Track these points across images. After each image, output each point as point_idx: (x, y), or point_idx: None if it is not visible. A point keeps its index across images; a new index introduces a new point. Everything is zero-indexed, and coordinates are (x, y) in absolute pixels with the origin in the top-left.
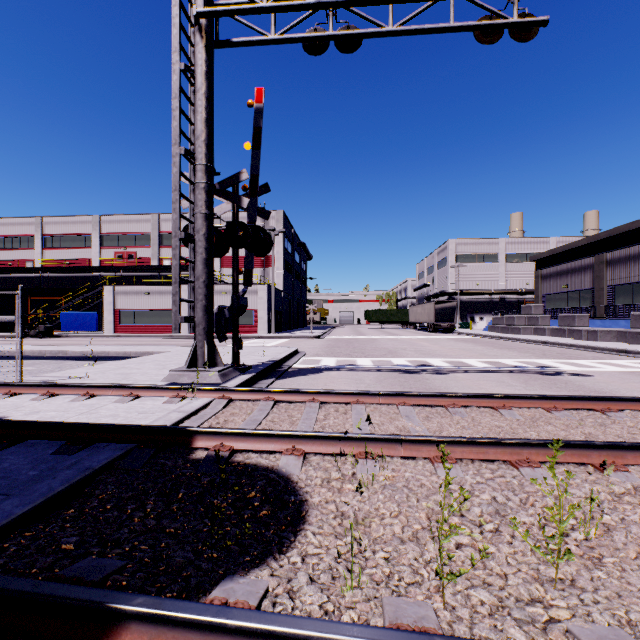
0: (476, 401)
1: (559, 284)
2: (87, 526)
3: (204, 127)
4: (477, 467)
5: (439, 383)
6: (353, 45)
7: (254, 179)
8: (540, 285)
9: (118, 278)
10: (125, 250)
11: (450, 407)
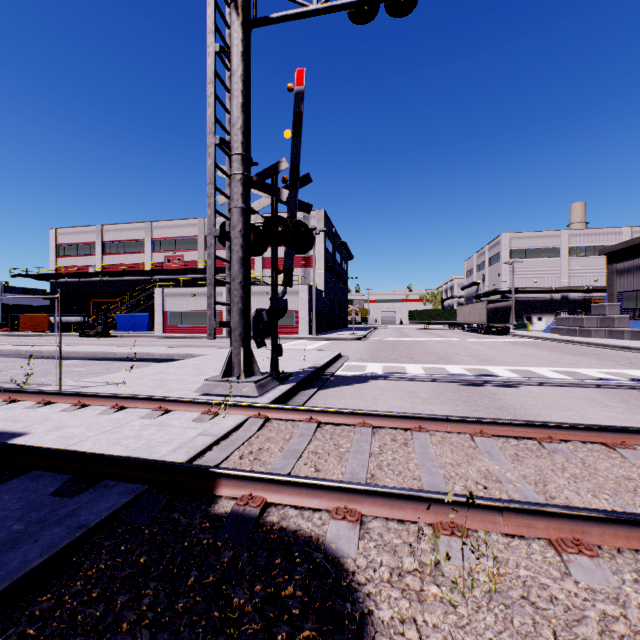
0: (580, 434)
1: (639, 280)
2: (56, 635)
3: (240, 113)
4: (632, 564)
5: (511, 400)
6: (407, 6)
7: (294, 169)
8: (615, 281)
9: (168, 281)
10: (174, 254)
11: (545, 442)
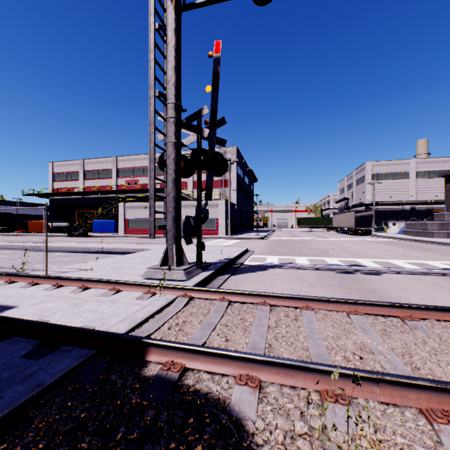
0: (436, 314)
1: None
2: None
3: (173, 73)
4: None
5: (376, 284)
6: None
7: (213, 114)
8: None
9: (128, 197)
10: (132, 179)
11: (407, 320)
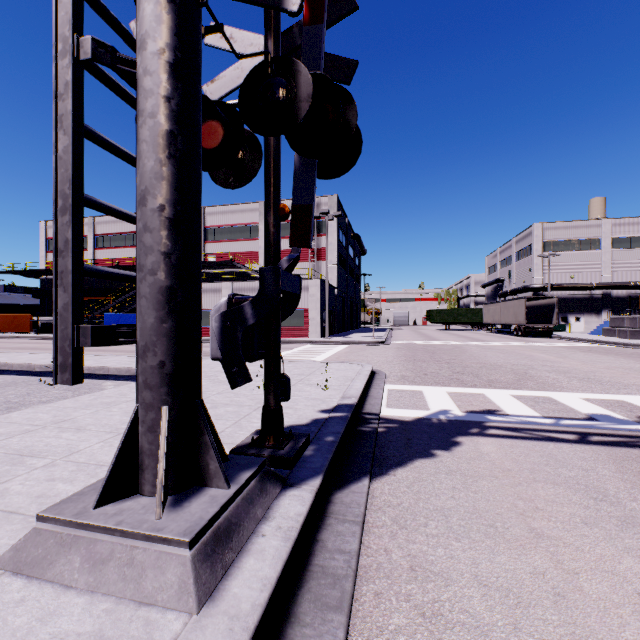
0: None
1: None
2: None
3: None
4: None
5: None
6: None
7: None
8: None
9: None
10: None
11: None
